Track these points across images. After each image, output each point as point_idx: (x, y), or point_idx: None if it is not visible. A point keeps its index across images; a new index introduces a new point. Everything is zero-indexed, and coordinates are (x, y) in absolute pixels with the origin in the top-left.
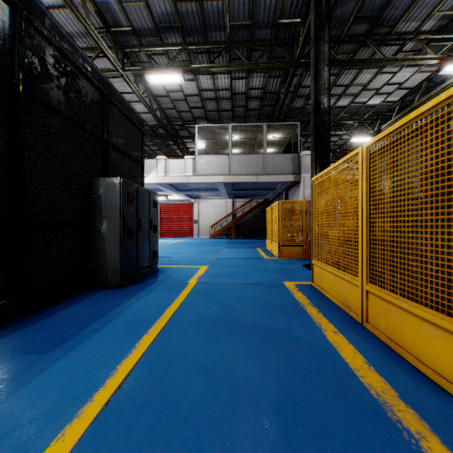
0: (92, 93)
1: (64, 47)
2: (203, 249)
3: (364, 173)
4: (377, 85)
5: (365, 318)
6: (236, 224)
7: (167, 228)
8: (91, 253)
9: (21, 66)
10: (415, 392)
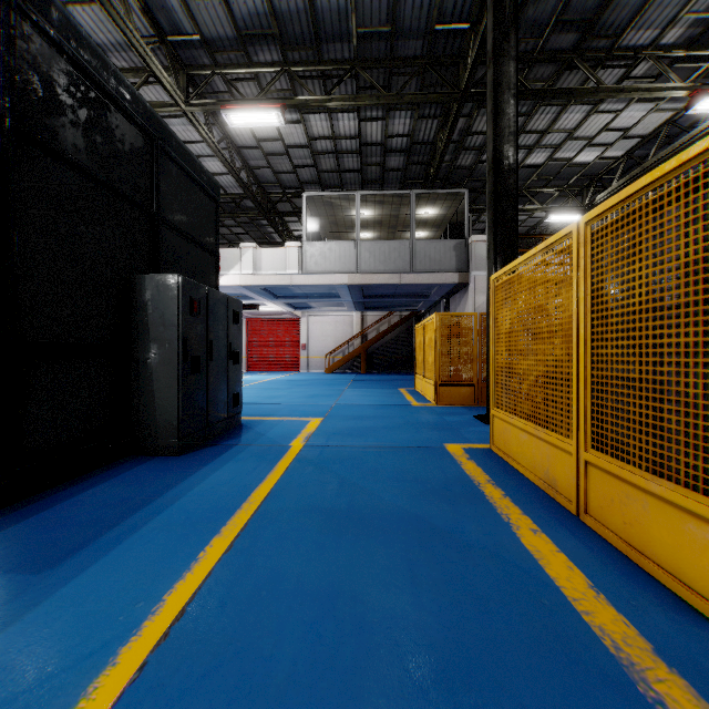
0: (132, 136)
1: (84, 58)
2: (315, 391)
3: (582, 266)
4: (590, 131)
5: (583, 506)
6: (366, 350)
7: (258, 357)
8: (131, 397)
9: (9, 86)
10: (680, 642)
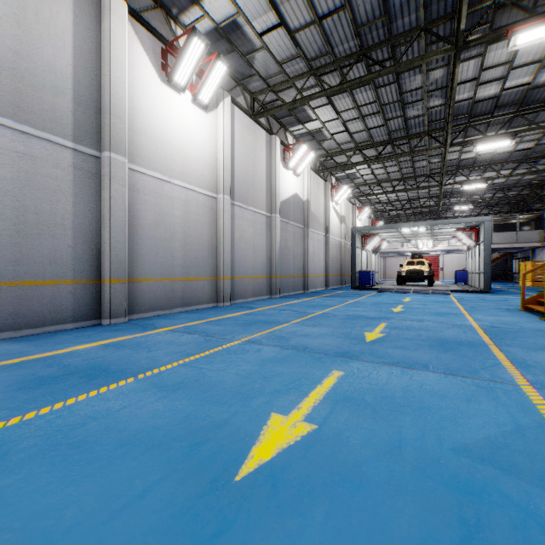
0: None
1: None
2: None
3: None
4: None
5: None
6: None
7: None
8: None
9: None
10: None
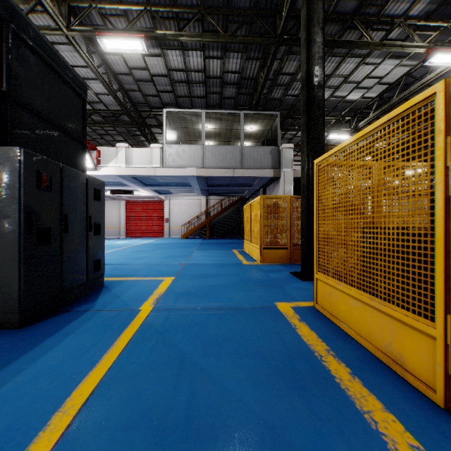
0: None
1: None
2: (172, 252)
3: None
4: (358, 77)
5: None
6: (210, 223)
7: (134, 227)
8: None
9: None
10: None
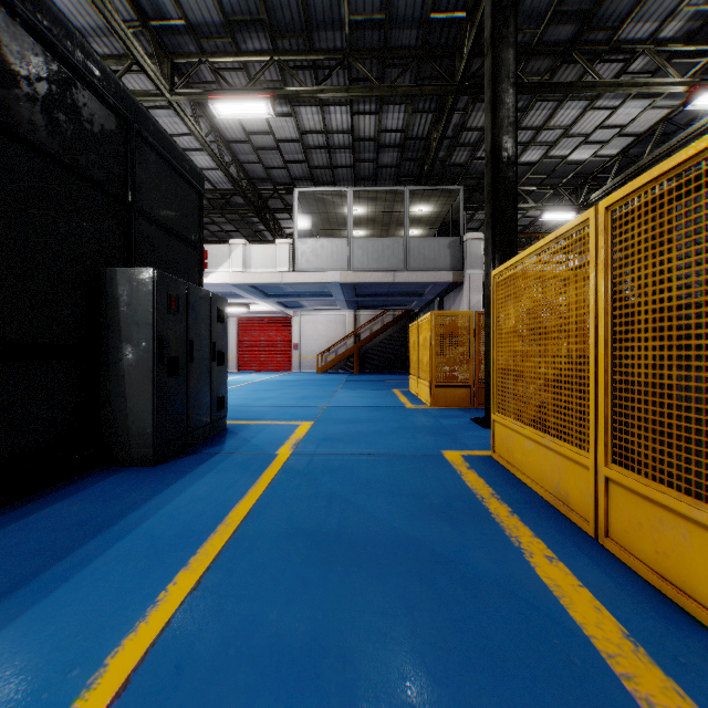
0: (103, 116)
1: (43, 24)
2: (306, 392)
3: (602, 257)
4: (586, 128)
5: (603, 528)
6: (359, 350)
7: (249, 357)
8: (101, 403)
9: None
10: None
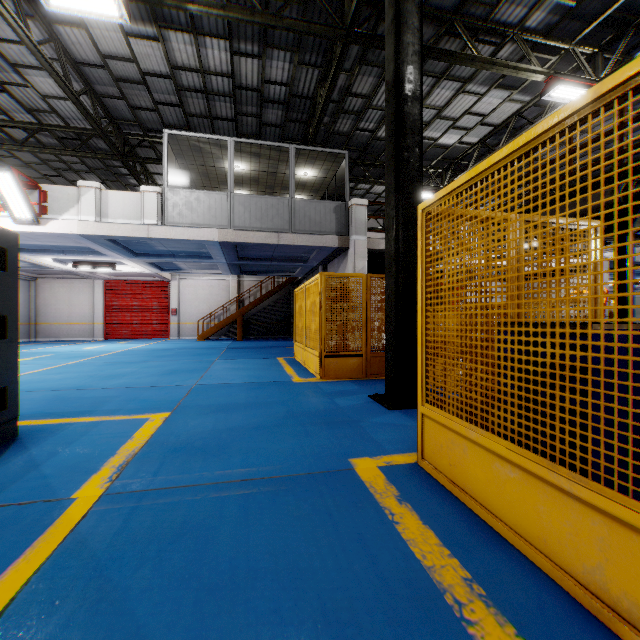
0: None
1: None
2: (177, 364)
3: None
4: (456, 112)
5: None
6: (243, 316)
7: (119, 323)
8: None
9: None
10: None
